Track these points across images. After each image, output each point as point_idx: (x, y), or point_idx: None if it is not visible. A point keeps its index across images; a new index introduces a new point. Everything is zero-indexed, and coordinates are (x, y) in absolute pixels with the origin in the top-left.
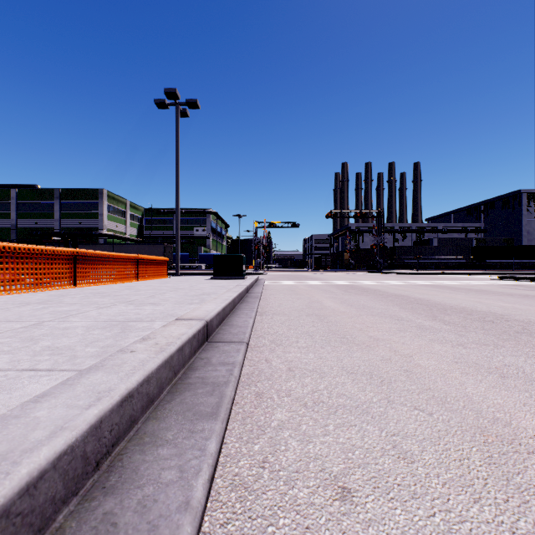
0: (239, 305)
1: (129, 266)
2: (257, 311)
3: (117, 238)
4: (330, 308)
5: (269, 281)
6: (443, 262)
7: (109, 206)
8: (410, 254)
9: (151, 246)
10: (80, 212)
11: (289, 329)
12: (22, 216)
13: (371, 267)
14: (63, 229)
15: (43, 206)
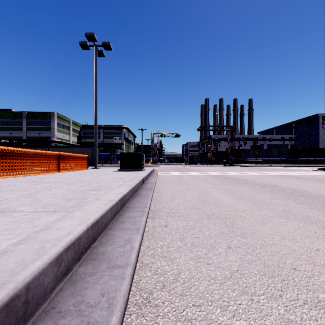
0: (131, 201)
1: (51, 161)
2: (150, 209)
3: (64, 143)
4: (225, 203)
5: (161, 172)
6: (271, 159)
7: (58, 123)
8: (250, 154)
9: (84, 148)
10: (39, 127)
11: (197, 262)
12: (1, 129)
13: (225, 162)
14: (29, 137)
15: (15, 122)
